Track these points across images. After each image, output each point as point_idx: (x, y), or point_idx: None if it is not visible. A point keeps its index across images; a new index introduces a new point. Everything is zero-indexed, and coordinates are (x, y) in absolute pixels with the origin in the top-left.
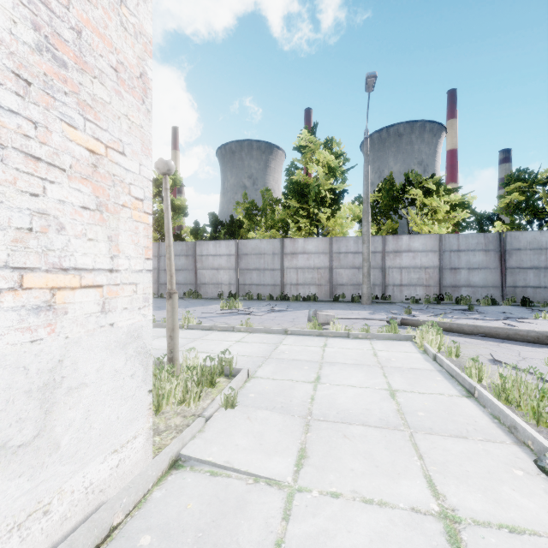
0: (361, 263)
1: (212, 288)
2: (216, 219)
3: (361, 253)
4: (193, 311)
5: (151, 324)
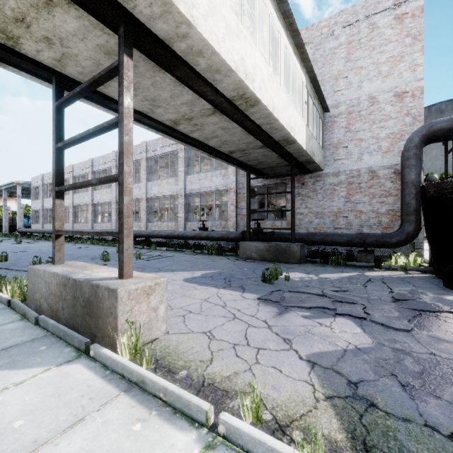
0: None
1: None
2: None
3: None
4: None
5: None
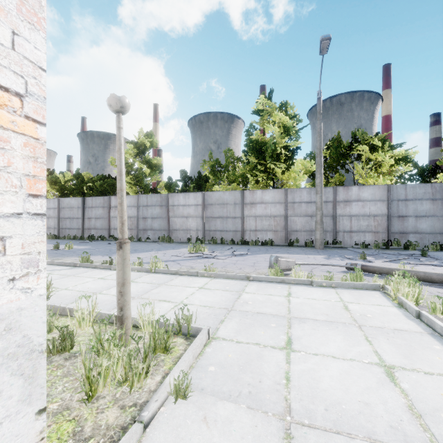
0: (314, 211)
1: (182, 233)
2: (186, 175)
3: (314, 203)
4: (164, 254)
5: (45, 301)
